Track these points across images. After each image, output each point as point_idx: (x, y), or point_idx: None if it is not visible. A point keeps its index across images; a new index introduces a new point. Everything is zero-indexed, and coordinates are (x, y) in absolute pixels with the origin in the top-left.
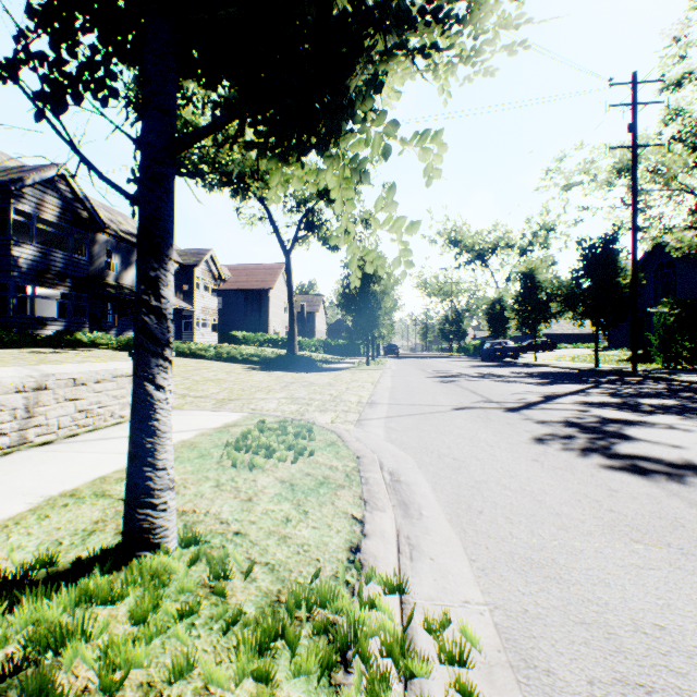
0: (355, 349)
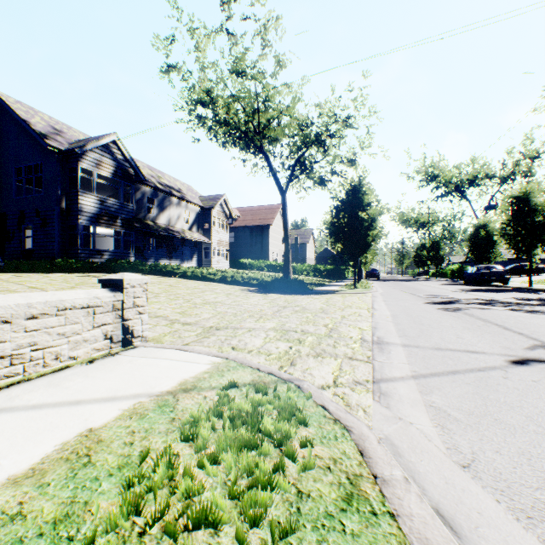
0: (340, 273)
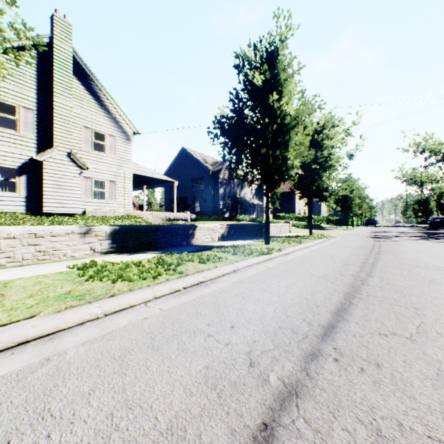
0: (344, 221)
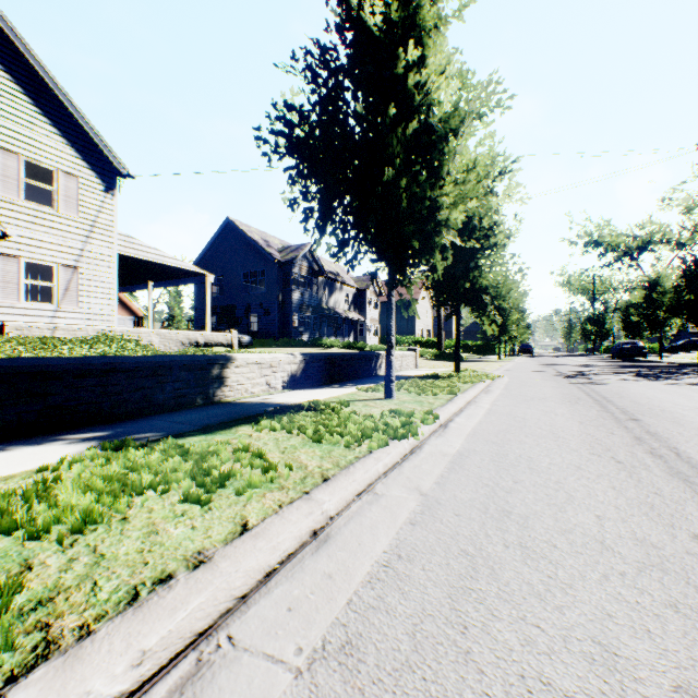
0: (490, 348)
